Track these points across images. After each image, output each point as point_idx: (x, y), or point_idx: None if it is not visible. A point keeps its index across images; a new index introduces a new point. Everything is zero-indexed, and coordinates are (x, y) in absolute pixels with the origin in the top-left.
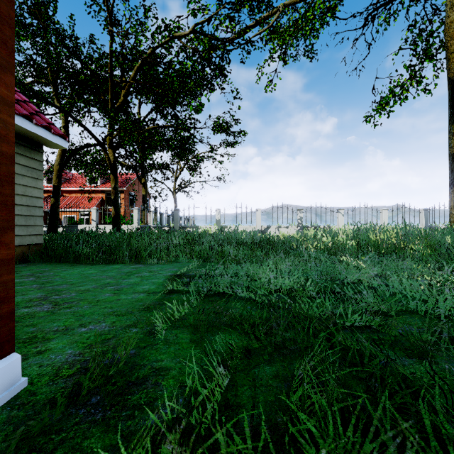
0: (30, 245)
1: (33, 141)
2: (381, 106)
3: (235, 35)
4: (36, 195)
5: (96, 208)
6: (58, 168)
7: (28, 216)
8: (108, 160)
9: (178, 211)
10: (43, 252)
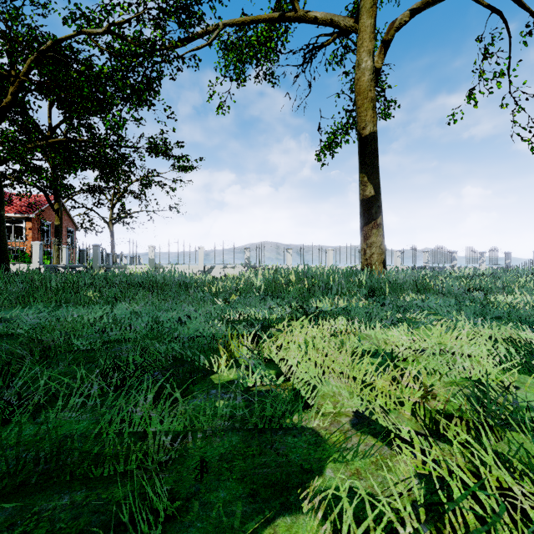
0: None
1: None
2: (330, 146)
3: (171, 45)
4: None
5: None
6: None
7: None
8: None
9: (98, 248)
10: None
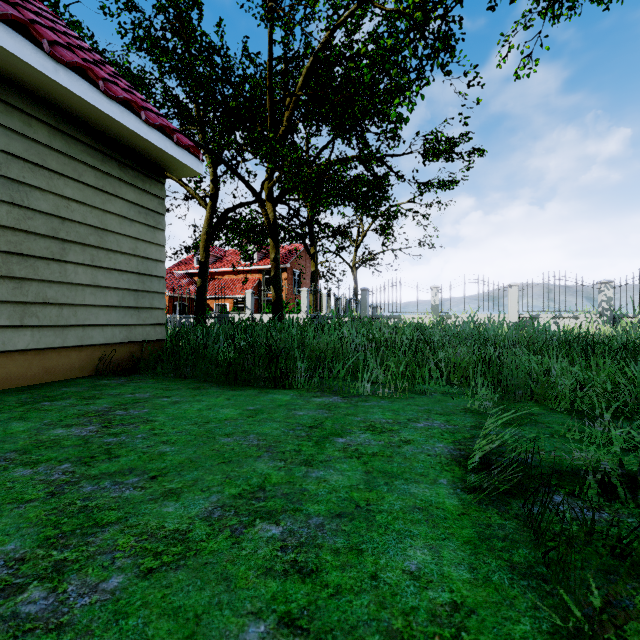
0: (143, 342)
1: (149, 162)
2: None
3: None
4: (153, 256)
5: (251, 291)
6: (205, 238)
7: (139, 291)
8: (266, 219)
9: (367, 292)
10: (156, 355)
